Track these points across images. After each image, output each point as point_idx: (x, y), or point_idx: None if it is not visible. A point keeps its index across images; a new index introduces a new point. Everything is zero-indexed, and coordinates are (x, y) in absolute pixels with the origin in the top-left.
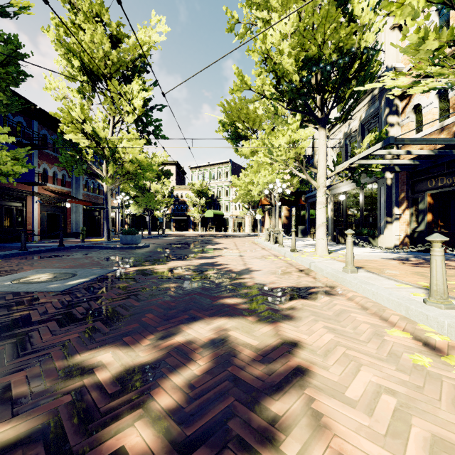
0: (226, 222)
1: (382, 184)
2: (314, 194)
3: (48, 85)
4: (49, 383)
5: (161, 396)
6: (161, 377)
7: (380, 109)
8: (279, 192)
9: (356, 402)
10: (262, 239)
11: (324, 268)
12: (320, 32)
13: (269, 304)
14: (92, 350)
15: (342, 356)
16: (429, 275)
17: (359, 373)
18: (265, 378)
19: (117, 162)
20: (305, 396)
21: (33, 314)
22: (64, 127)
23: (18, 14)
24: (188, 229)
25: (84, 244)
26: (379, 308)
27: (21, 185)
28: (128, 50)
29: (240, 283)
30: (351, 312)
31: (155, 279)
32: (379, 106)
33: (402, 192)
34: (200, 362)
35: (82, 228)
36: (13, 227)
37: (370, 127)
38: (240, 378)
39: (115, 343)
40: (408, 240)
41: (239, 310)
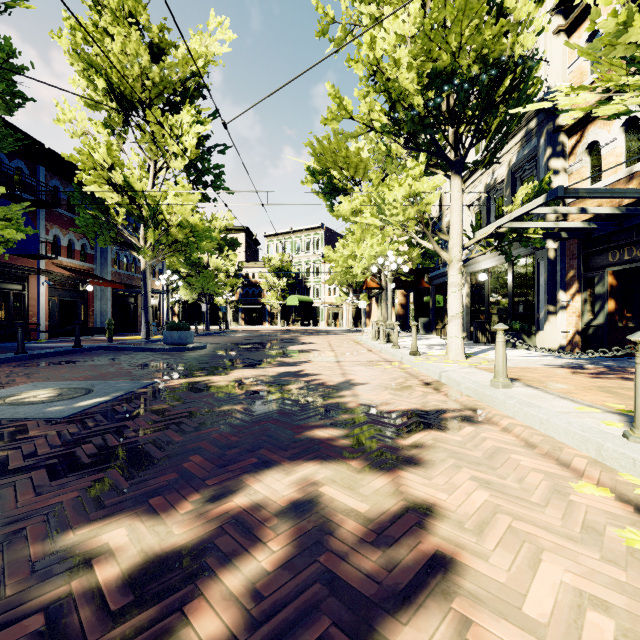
0: (316, 313)
1: (542, 257)
2: (442, 272)
3: (61, 116)
4: (11, 589)
5: (203, 616)
6: (204, 576)
7: (539, 150)
8: (392, 269)
9: (544, 626)
10: (368, 336)
11: (462, 380)
12: (454, 32)
13: (383, 439)
14: (95, 523)
15: (507, 532)
16: (620, 391)
17: (540, 566)
18: (383, 577)
19: (160, 226)
20: (453, 614)
21: (12, 457)
22: (83, 176)
23: (12, 7)
24: (263, 323)
25: (112, 344)
26: (553, 444)
27: (21, 260)
28: (176, 66)
29: (338, 404)
30: (511, 452)
31: (210, 397)
32: (537, 145)
33: (571, 269)
34: (272, 545)
35: (108, 321)
36: (9, 319)
37: (524, 176)
38: (340, 577)
39: (135, 509)
40: (579, 339)
41: (336, 449)
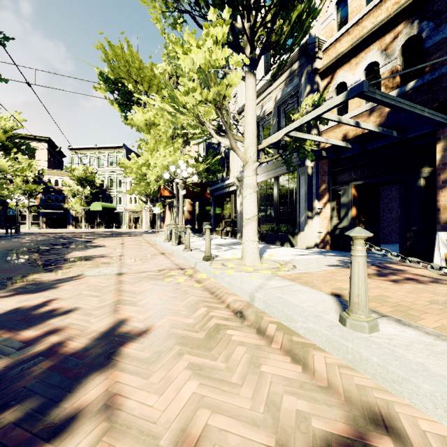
0: (119, 218)
1: (303, 173)
2: (221, 186)
3: None
4: None
5: None
6: None
7: (300, 87)
8: (183, 177)
9: None
10: (162, 237)
11: (296, 314)
12: None
13: None
14: None
15: None
16: None
17: None
18: None
19: None
20: None
21: None
22: None
23: None
24: (67, 226)
25: None
26: None
27: None
28: None
29: None
30: None
31: None
32: (299, 83)
33: (323, 183)
34: None
35: None
36: None
37: (287, 109)
38: None
39: None
40: (329, 238)
41: None
